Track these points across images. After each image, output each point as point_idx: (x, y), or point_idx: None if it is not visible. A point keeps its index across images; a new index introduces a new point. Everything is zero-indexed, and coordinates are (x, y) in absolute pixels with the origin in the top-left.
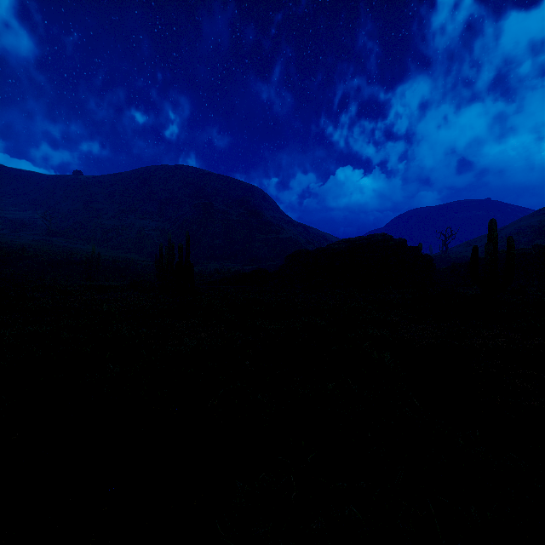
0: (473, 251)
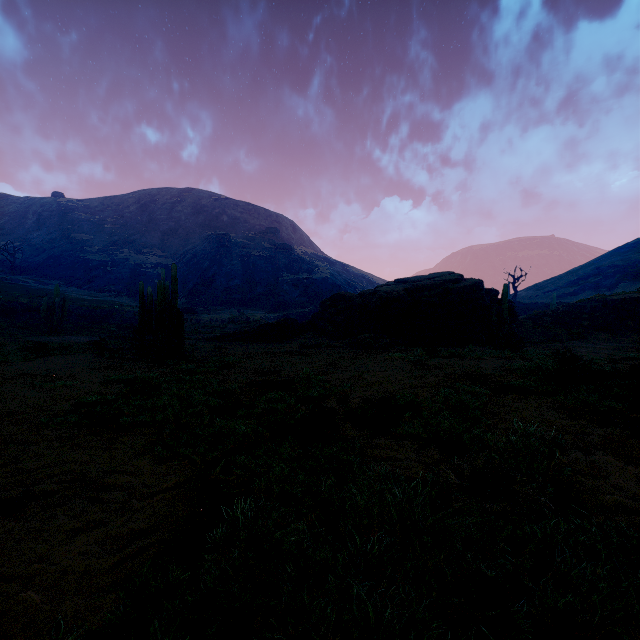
0: None
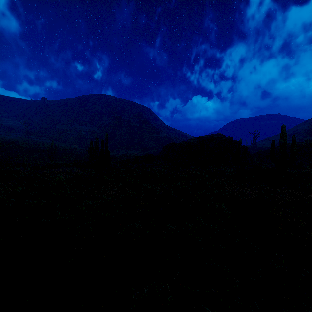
0: (272, 143)
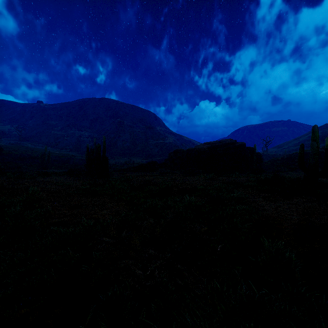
0: (301, 148)
